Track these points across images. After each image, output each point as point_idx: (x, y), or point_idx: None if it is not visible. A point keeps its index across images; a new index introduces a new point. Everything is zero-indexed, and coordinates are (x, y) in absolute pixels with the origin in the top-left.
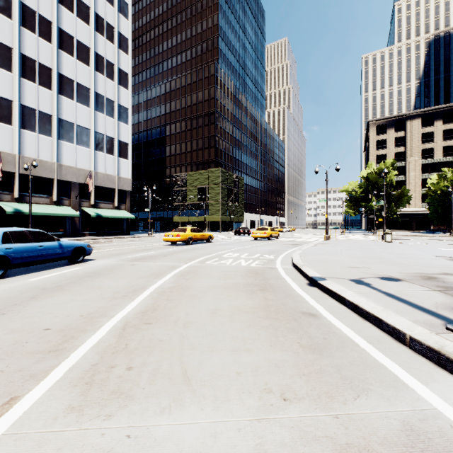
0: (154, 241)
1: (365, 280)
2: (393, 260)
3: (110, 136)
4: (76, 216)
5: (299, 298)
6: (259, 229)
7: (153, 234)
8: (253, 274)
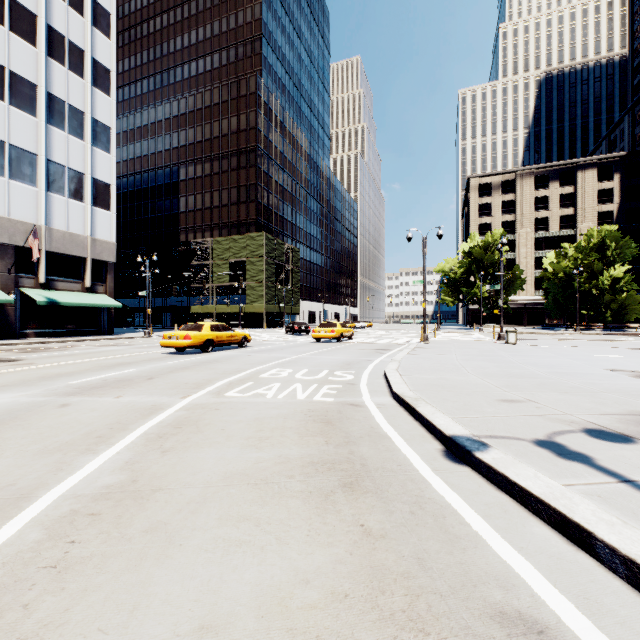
0: (150, 345)
1: (567, 443)
2: (558, 381)
3: (77, 170)
4: (7, 302)
5: (450, 520)
6: (323, 325)
7: (155, 333)
8: (320, 427)
